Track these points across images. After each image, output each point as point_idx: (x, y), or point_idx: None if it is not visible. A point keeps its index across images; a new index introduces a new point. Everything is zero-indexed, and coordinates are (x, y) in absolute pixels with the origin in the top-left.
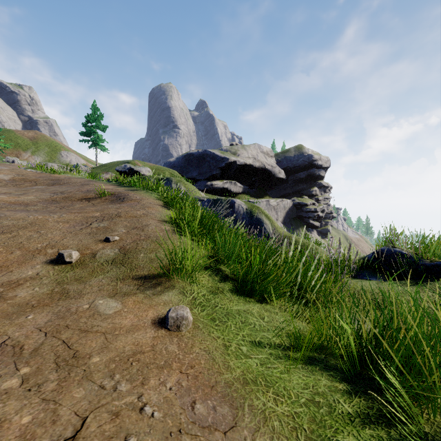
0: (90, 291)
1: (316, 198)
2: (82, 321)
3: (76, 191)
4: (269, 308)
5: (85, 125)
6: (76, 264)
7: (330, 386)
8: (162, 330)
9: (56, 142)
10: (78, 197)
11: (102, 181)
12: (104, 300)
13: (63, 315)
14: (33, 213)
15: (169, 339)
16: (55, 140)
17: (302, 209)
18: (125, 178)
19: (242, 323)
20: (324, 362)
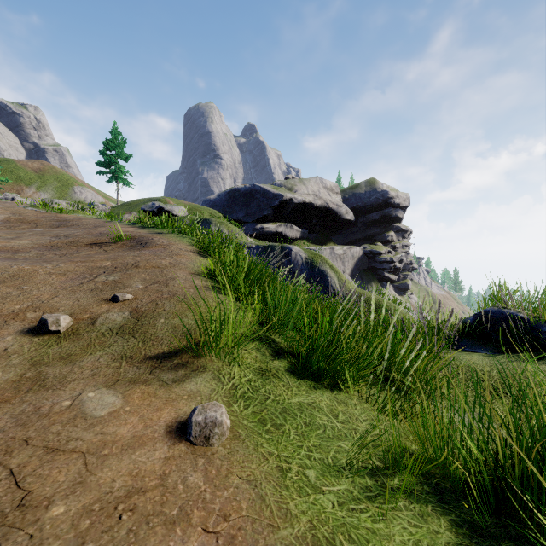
0: (79, 376)
1: (392, 244)
2: (53, 430)
3: (84, 235)
4: (344, 398)
5: (103, 153)
6: (65, 334)
7: (456, 545)
8: (182, 444)
9: (68, 175)
10: (86, 242)
11: (121, 222)
12: (96, 392)
13: (25, 420)
14: (19, 263)
15: (190, 461)
16: (66, 172)
17: (375, 258)
18: (151, 219)
19: (307, 426)
20: (437, 495)
